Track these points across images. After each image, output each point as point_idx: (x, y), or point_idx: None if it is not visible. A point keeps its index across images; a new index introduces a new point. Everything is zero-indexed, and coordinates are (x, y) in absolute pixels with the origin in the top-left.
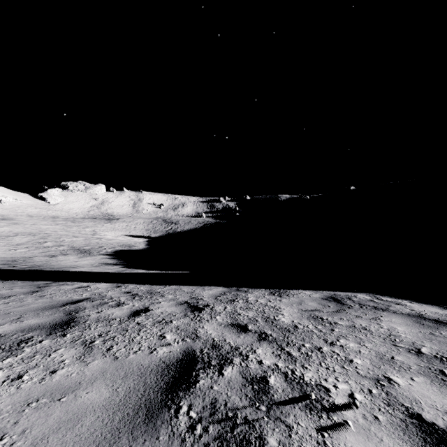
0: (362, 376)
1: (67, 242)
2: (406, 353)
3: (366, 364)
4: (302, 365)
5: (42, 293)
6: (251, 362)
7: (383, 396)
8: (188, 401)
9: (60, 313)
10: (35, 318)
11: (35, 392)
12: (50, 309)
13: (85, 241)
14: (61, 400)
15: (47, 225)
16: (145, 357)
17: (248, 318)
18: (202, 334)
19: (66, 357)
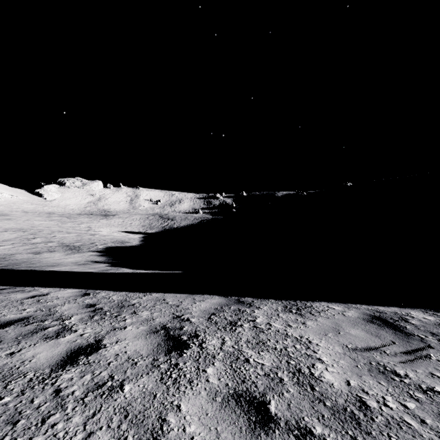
0: None
1: (58, 238)
2: None
3: None
4: None
5: None
6: None
7: None
8: None
9: None
10: None
11: None
12: None
13: (77, 237)
14: None
15: (40, 221)
16: None
17: (264, 374)
18: None
19: None
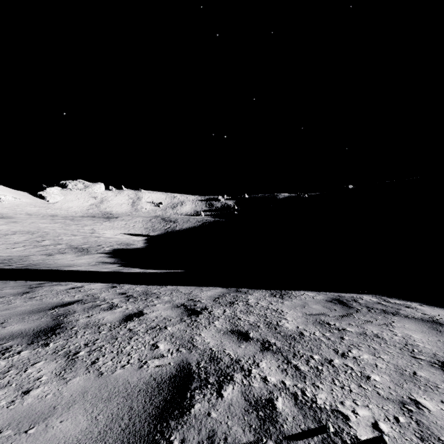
0: (384, 398)
1: (65, 240)
2: (429, 368)
3: (386, 382)
4: (312, 383)
5: (33, 294)
6: (254, 380)
7: (413, 426)
8: (180, 434)
9: (47, 318)
10: (19, 324)
11: (0, 420)
12: (38, 312)
13: (83, 239)
14: (28, 432)
15: (45, 224)
16: (134, 373)
17: (249, 324)
18: (199, 344)
19: (44, 373)
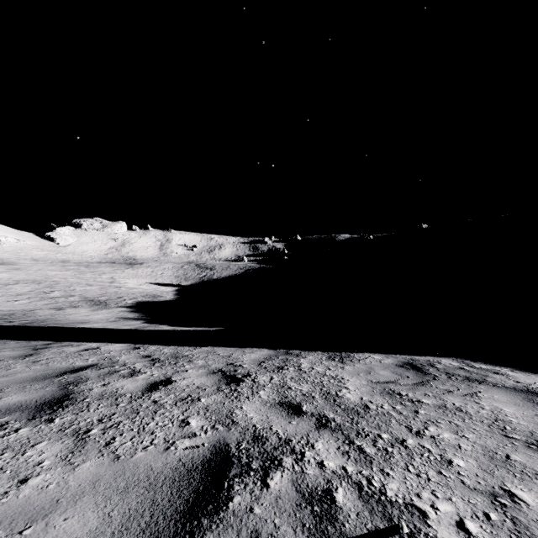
0: (471, 489)
1: (79, 291)
2: (525, 450)
3: (472, 468)
4: (381, 470)
5: (37, 358)
6: (308, 465)
7: (508, 525)
8: (215, 535)
9: (53, 387)
10: (18, 394)
11: None
12: (42, 380)
13: (101, 290)
14: (23, 533)
15: (55, 271)
16: (158, 457)
17: (301, 394)
18: (239, 419)
19: (47, 457)
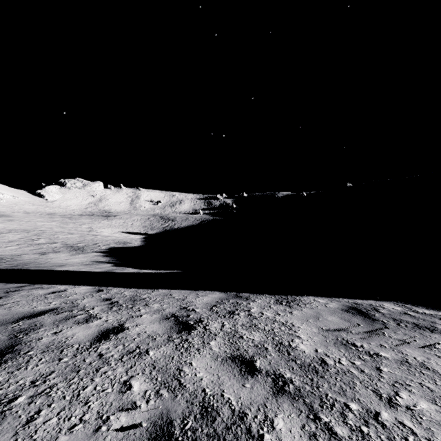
0: None
1: (61, 238)
2: None
3: None
4: None
5: (4, 301)
6: None
7: None
8: None
9: (3, 335)
10: None
11: None
12: None
13: (80, 238)
14: None
15: (43, 222)
16: None
17: (254, 345)
18: (187, 380)
19: None
